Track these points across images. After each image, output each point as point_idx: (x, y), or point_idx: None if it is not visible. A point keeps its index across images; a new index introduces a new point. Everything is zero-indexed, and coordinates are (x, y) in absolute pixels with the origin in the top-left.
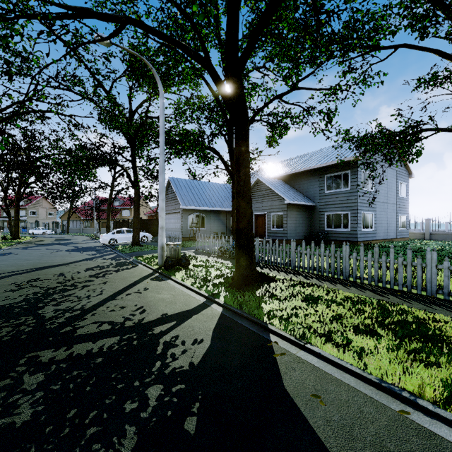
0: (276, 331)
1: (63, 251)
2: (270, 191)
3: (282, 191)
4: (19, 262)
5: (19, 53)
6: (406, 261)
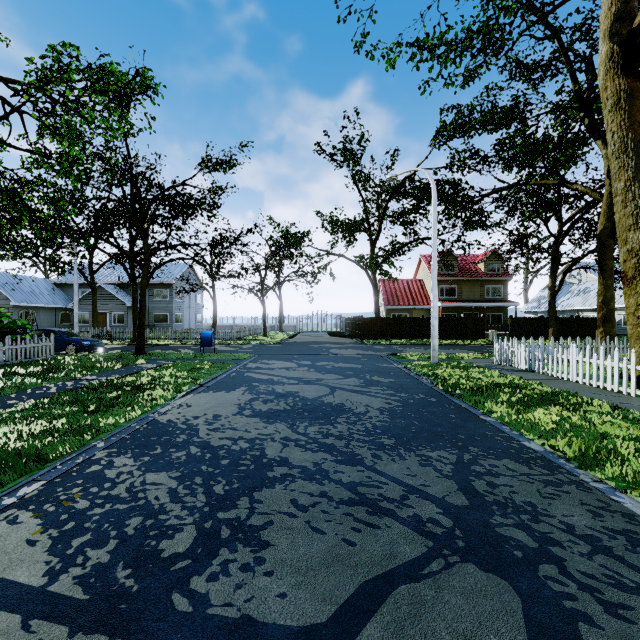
0: (158, 344)
1: None
2: (113, 296)
3: (122, 297)
4: None
5: None
6: (187, 332)
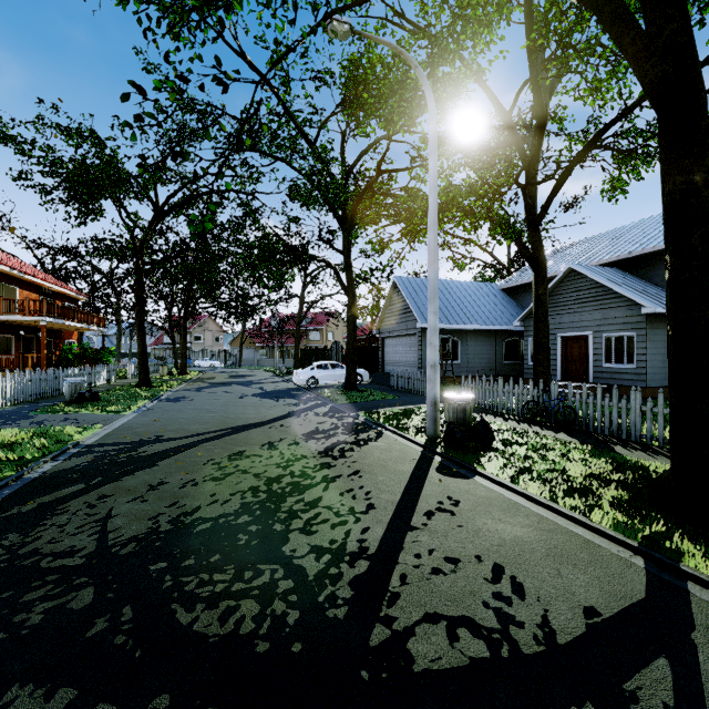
0: None
1: (249, 397)
2: (601, 289)
3: (629, 288)
4: (201, 415)
5: (195, 106)
6: None
